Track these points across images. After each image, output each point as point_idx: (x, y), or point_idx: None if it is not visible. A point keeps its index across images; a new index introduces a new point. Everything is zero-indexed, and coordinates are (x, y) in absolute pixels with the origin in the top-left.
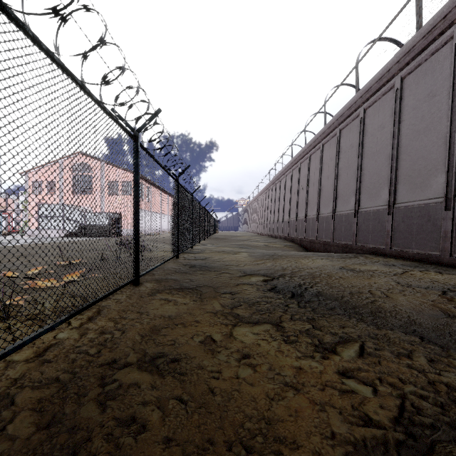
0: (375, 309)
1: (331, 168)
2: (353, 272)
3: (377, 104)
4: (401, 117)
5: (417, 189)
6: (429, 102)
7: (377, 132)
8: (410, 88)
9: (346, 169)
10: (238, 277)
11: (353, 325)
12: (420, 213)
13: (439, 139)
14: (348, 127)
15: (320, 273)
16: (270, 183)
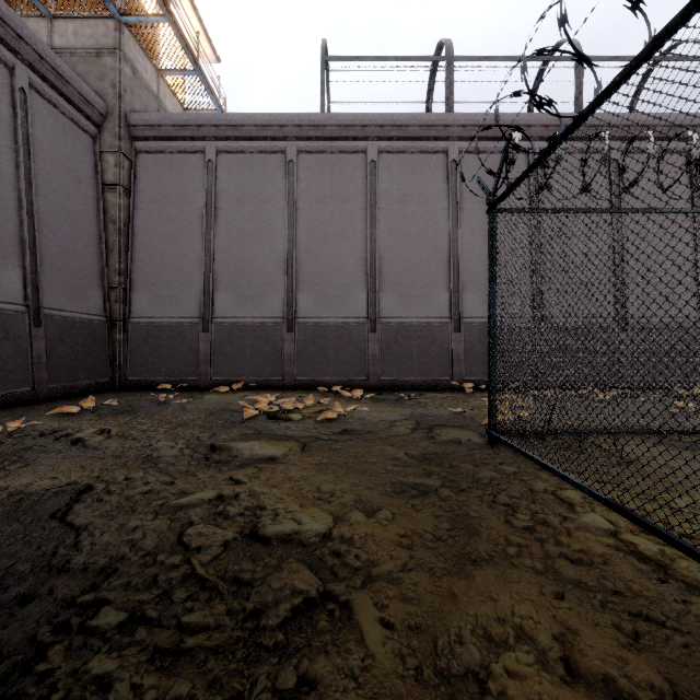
0: None
1: None
2: None
3: None
4: None
5: None
6: None
7: None
8: None
9: None
10: None
11: (114, 529)
12: None
13: None
14: None
15: None
16: None
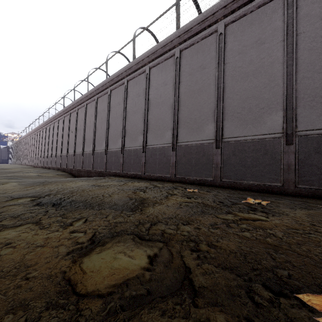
0: (101, 202)
1: (92, 121)
2: (98, 187)
3: (117, 90)
4: (127, 101)
5: (133, 141)
6: (138, 98)
7: (117, 106)
8: (131, 88)
9: (101, 123)
10: (4, 201)
11: (86, 212)
12: (134, 153)
13: (141, 117)
14: (102, 97)
15: (77, 190)
16: (44, 123)
